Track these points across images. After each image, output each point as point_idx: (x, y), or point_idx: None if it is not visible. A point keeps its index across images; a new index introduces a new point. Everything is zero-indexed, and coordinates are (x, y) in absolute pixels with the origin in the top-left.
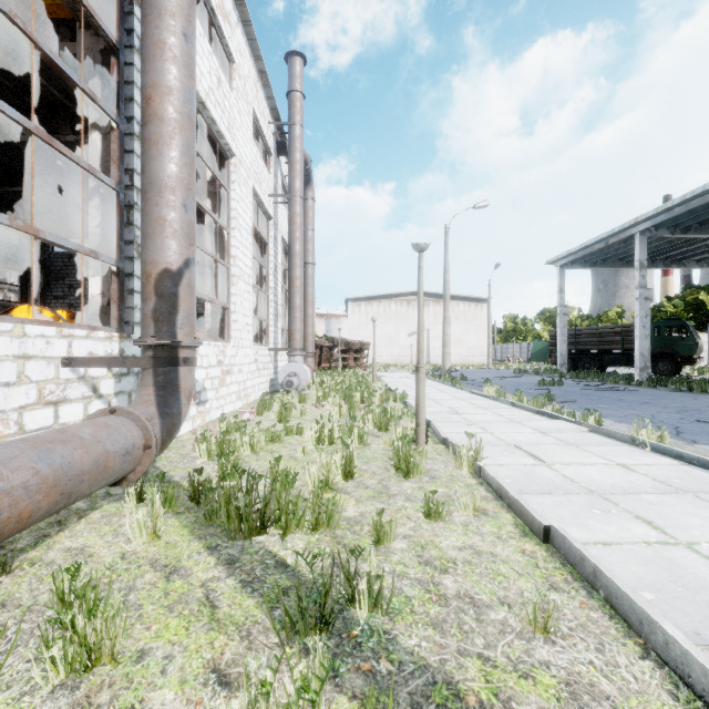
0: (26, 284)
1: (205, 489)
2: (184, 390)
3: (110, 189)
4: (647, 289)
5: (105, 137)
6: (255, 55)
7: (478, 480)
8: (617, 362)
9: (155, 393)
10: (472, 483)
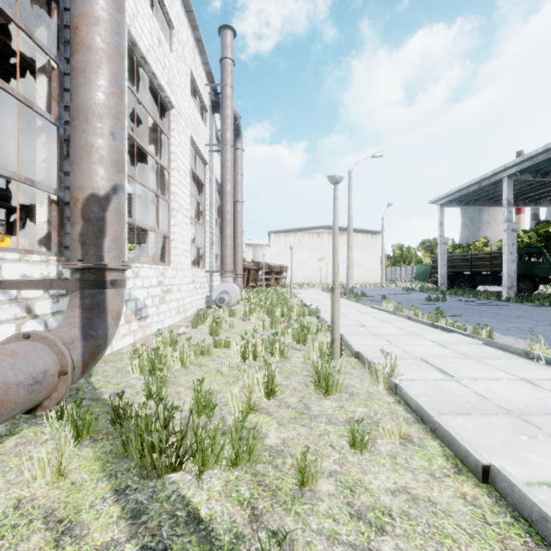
0: (11, 219)
1: (126, 412)
2: (111, 311)
3: (49, 124)
4: (513, 223)
5: (51, 80)
6: (192, 26)
7: (394, 397)
8: (486, 282)
9: (81, 315)
10: (390, 401)
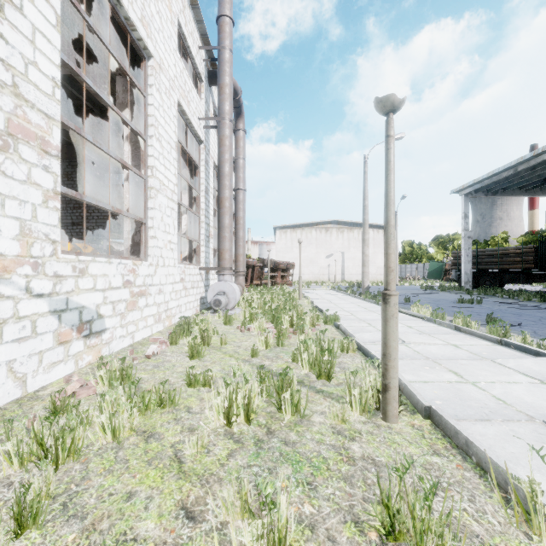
0: None
1: None
2: None
3: None
4: None
5: None
6: None
7: None
8: (517, 280)
9: None
10: None
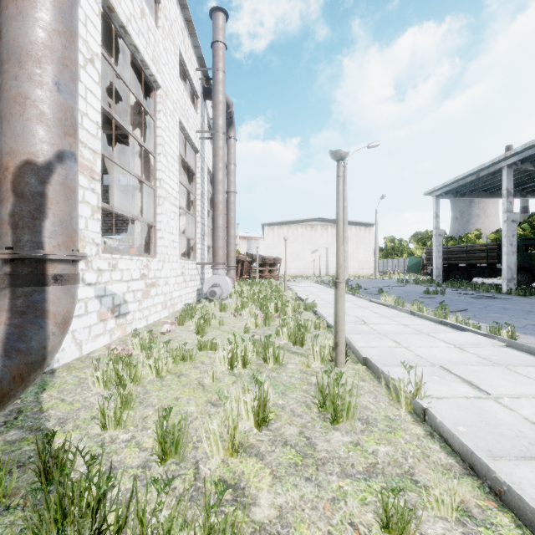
0: None
1: (59, 461)
2: (54, 315)
3: None
4: (514, 213)
5: None
6: (181, 4)
7: (423, 427)
8: (483, 274)
9: (7, 322)
10: (419, 434)
